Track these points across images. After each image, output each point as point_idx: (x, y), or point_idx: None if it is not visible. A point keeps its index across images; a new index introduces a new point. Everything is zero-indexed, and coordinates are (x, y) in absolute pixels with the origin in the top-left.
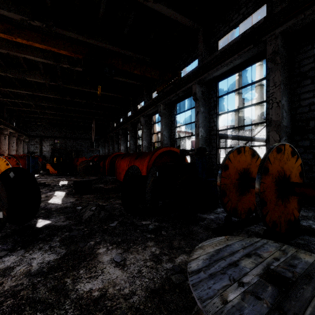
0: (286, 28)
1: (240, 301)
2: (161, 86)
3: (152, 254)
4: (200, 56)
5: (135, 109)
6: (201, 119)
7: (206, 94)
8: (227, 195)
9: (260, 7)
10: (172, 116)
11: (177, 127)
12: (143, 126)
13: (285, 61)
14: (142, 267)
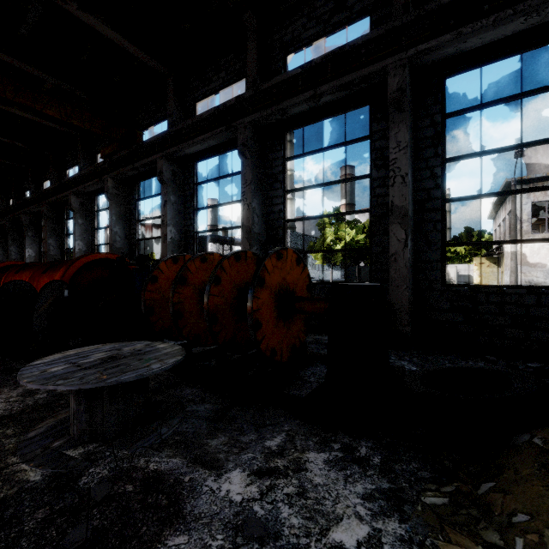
0: (254, 120)
1: (59, 370)
2: (109, 147)
3: (25, 391)
4: (171, 118)
5: (61, 176)
6: (171, 213)
7: (180, 177)
8: (157, 312)
9: (240, 79)
10: (132, 202)
11: (140, 221)
12: (77, 212)
13: (257, 157)
14: (0, 404)
